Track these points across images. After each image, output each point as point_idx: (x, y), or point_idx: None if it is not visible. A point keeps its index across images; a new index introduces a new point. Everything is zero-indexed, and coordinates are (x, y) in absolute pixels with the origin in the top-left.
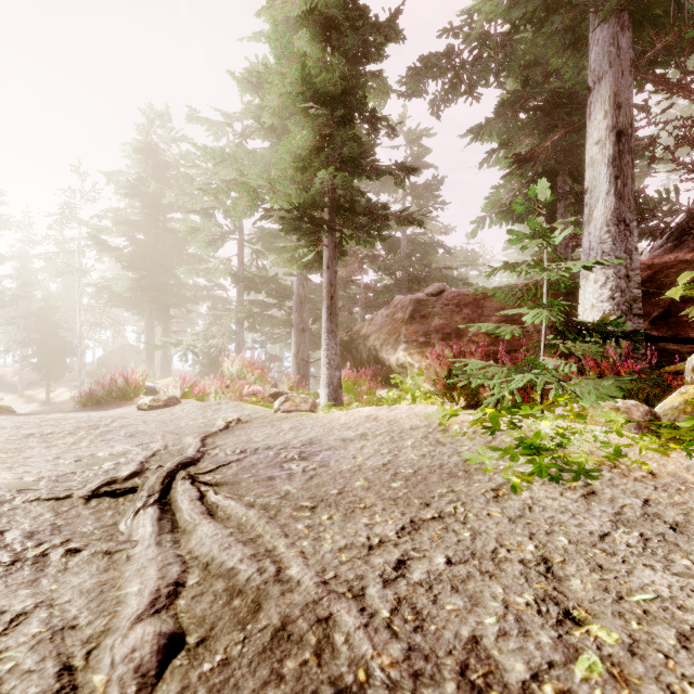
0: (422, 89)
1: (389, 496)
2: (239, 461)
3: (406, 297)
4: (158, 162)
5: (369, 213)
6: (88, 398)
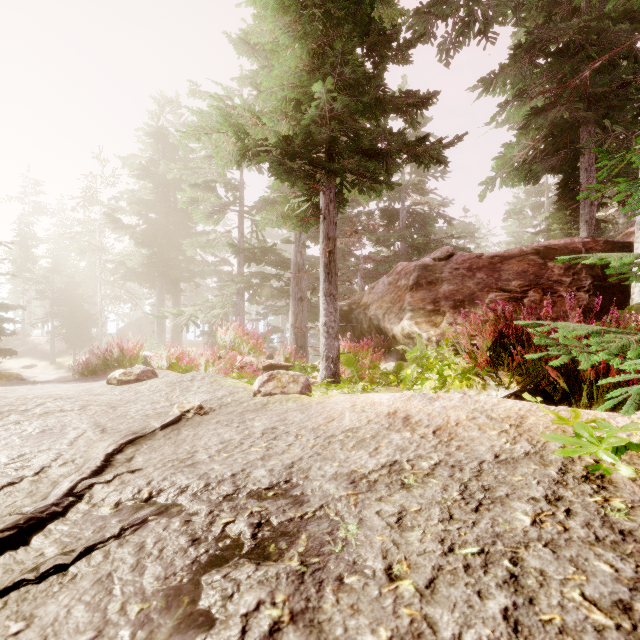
0: (430, 32)
1: None
2: (118, 539)
3: (409, 263)
4: (168, 145)
5: (375, 151)
6: (84, 368)
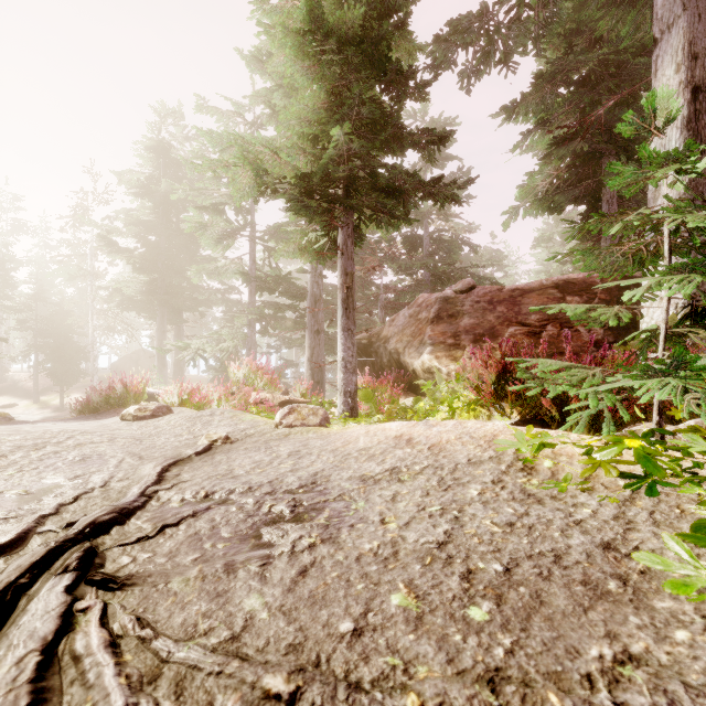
0: (450, 59)
1: (473, 657)
2: (194, 517)
3: (431, 295)
4: (170, 160)
5: (392, 188)
6: (84, 405)
